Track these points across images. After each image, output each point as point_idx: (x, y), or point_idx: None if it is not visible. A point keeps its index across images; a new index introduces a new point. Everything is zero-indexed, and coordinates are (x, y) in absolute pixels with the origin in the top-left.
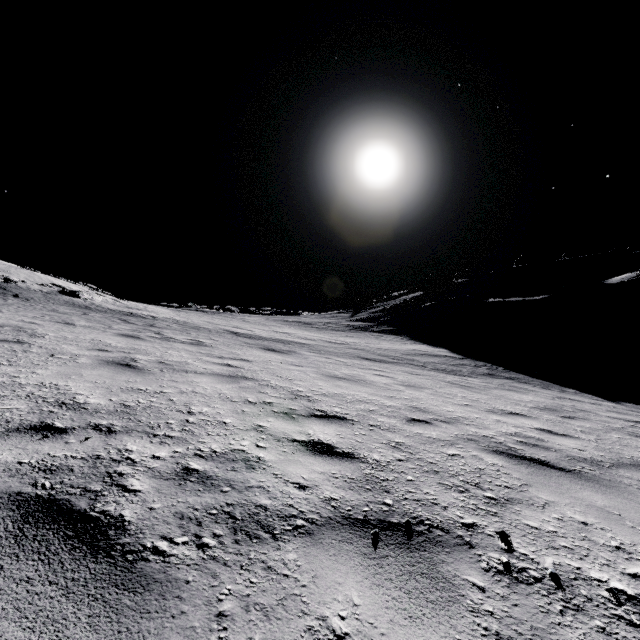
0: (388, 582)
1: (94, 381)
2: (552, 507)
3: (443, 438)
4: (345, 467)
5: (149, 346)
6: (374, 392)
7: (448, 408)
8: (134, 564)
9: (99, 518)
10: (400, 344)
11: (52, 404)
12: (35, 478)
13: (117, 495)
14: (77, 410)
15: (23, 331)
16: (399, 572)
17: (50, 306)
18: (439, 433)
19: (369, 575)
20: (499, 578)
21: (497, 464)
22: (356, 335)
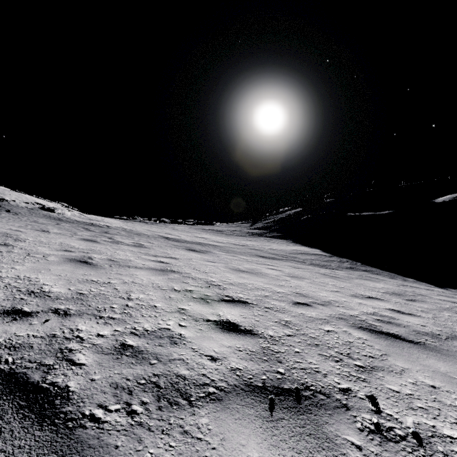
0: (283, 443)
1: (58, 274)
2: (407, 373)
3: (320, 317)
4: (247, 342)
5: (103, 247)
6: (268, 282)
7: (323, 294)
8: (73, 431)
9: (48, 389)
10: (286, 246)
11: (23, 293)
12: (1, 354)
13: (66, 368)
14: (42, 297)
15: (10, 237)
16: (291, 433)
17: (32, 218)
18: (317, 313)
19: (267, 437)
20: (372, 437)
21: (362, 338)
22: (254, 239)
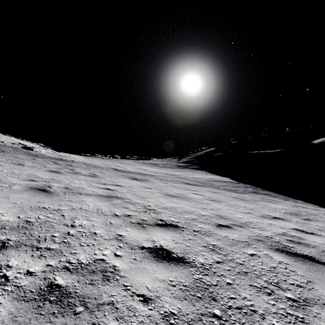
0: None
1: (14, 202)
2: None
3: (242, 240)
4: (180, 273)
5: (63, 177)
6: (193, 205)
7: (238, 215)
8: None
9: None
10: (204, 175)
11: None
12: None
13: None
14: None
15: None
16: None
17: (15, 155)
18: (238, 235)
19: None
20: None
21: (283, 262)
22: (181, 170)
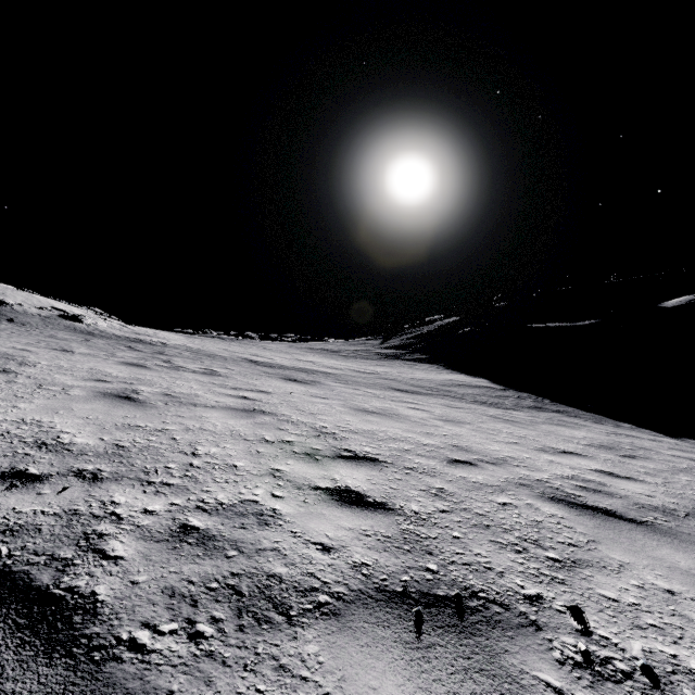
0: (438, 685)
1: (85, 417)
2: (629, 571)
3: (491, 483)
4: (378, 521)
5: (155, 376)
6: (409, 428)
7: (493, 446)
8: (101, 666)
9: (64, 598)
10: (435, 374)
11: (30, 445)
12: None
13: (92, 564)
14: (59, 452)
15: (12, 359)
16: (451, 669)
17: (48, 331)
18: (486, 477)
19: (413, 674)
20: (579, 674)
21: (557, 515)
22: (387, 364)
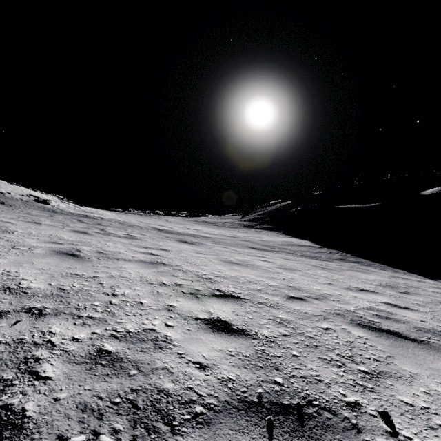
0: None
1: (41, 268)
2: (417, 380)
3: (316, 313)
4: (240, 344)
5: (93, 239)
6: (260, 274)
7: (316, 287)
8: None
9: None
10: (276, 237)
11: None
12: None
13: (26, 384)
14: (18, 294)
15: None
16: None
17: (26, 210)
18: (313, 309)
19: None
20: None
21: (363, 337)
22: (245, 231)
